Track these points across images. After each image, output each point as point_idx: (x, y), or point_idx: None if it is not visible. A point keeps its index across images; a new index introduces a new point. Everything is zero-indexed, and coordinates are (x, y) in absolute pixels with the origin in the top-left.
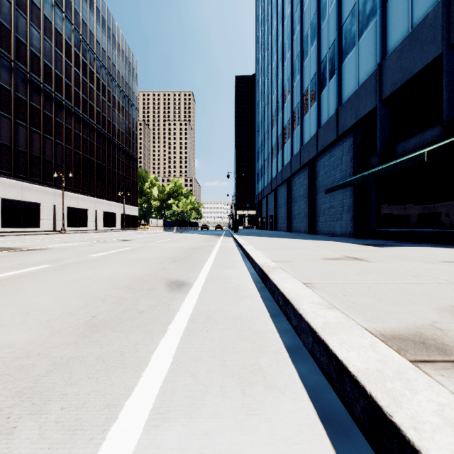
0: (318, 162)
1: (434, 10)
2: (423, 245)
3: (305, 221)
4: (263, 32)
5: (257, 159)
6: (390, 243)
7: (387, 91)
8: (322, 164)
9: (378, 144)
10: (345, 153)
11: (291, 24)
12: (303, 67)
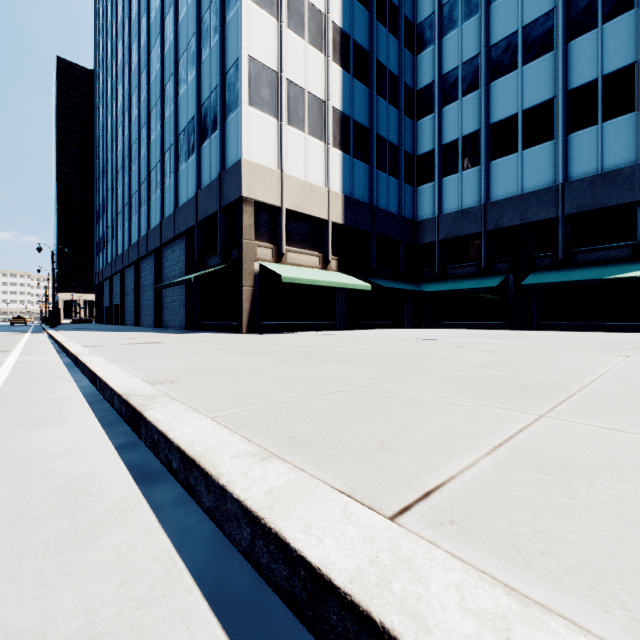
0: (164, 253)
1: (217, 180)
2: (210, 332)
3: (153, 314)
4: (106, 45)
5: (96, 220)
6: (193, 332)
7: (200, 217)
8: (167, 256)
9: (196, 255)
10: (182, 253)
11: (139, 80)
12: (151, 142)
